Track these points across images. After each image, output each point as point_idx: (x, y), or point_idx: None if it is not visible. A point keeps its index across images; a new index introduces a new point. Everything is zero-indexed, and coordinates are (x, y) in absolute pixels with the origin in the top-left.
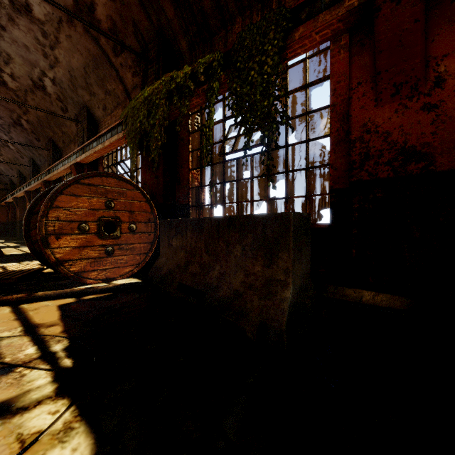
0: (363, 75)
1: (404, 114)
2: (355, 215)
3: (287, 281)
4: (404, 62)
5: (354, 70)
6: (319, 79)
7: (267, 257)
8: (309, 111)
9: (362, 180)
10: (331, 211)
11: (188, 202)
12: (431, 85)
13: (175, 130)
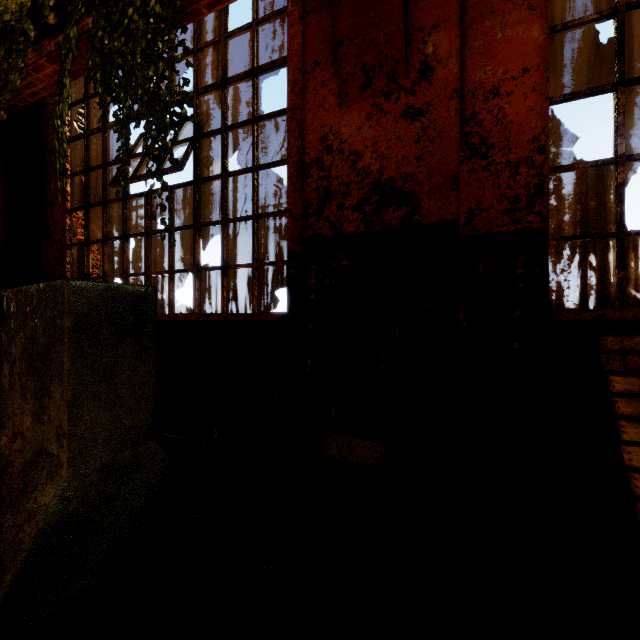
0: (322, 48)
1: (379, 123)
2: (310, 298)
3: (60, 458)
4: (375, 26)
5: (309, 39)
6: (273, 63)
7: (37, 393)
8: (258, 116)
9: (320, 236)
10: (290, 291)
11: (63, 272)
12: (415, 76)
13: (41, 133)
